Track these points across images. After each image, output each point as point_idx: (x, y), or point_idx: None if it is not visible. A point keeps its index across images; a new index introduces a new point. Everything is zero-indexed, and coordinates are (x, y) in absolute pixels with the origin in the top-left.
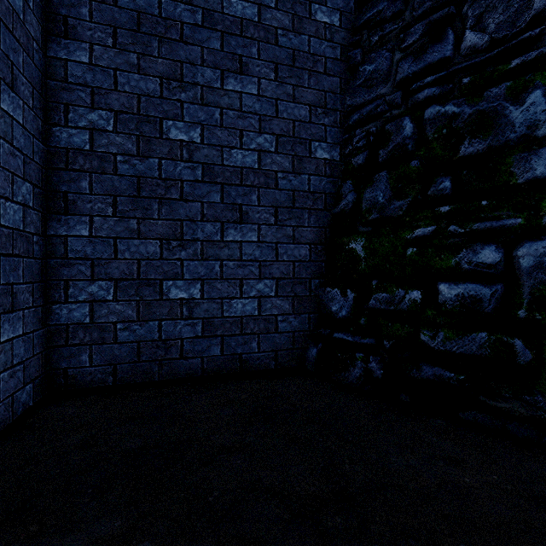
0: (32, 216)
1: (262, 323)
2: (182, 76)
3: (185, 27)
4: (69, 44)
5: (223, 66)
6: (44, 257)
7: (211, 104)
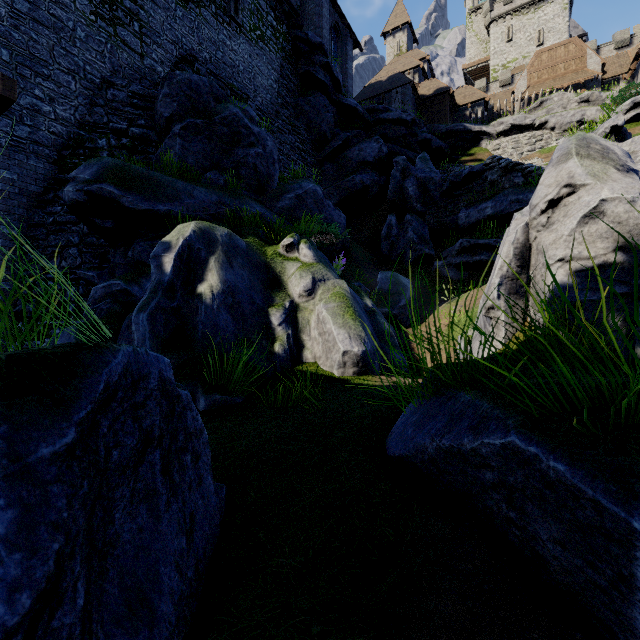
0: None
1: None
2: None
3: None
4: None
5: None
6: None
7: None
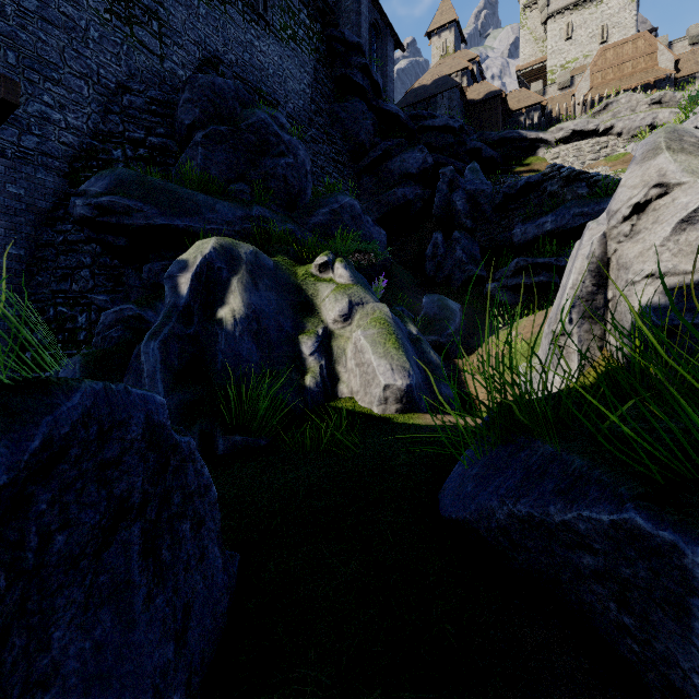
0: None
1: None
2: None
3: None
4: None
5: None
6: None
7: None
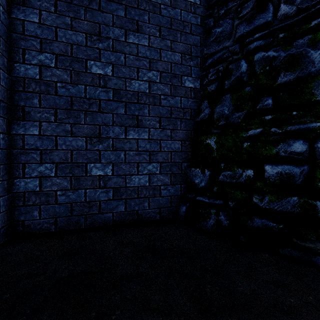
0: None
1: (151, 191)
2: (100, 32)
3: (102, 1)
4: (25, 10)
5: (126, 27)
6: (9, 148)
7: (118, 51)
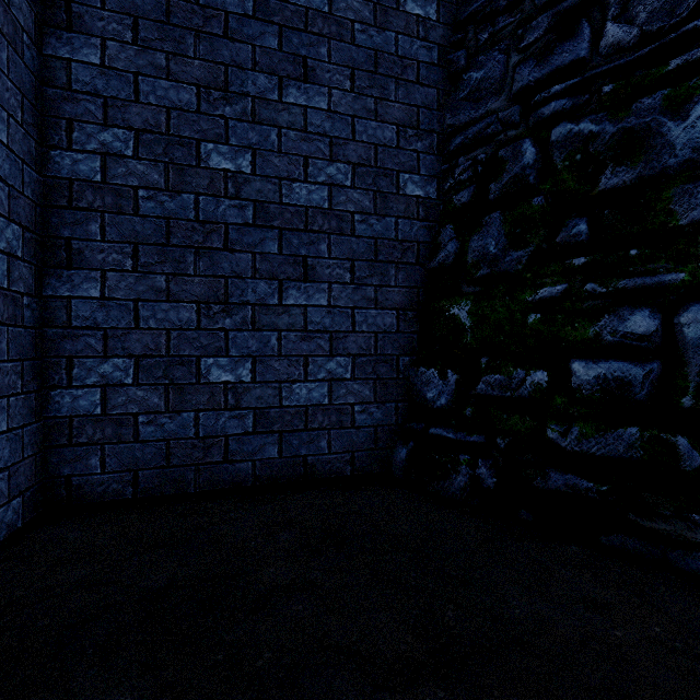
0: (22, 269)
1: (334, 415)
2: (227, 84)
3: (231, 18)
4: (73, 39)
5: (281, 72)
6: (39, 325)
7: (265, 122)
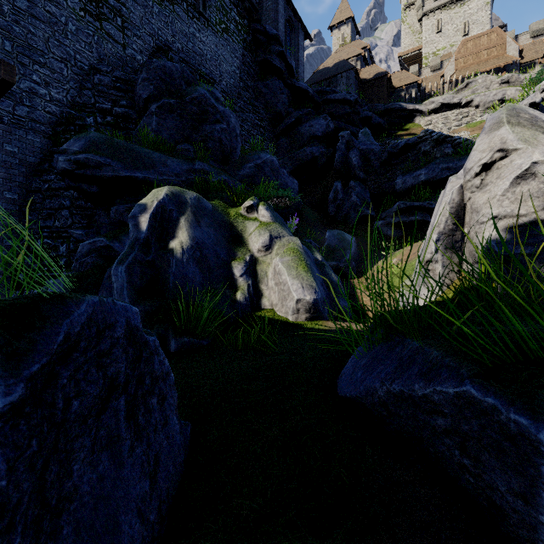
0: None
1: None
2: None
3: None
4: None
5: None
6: None
7: None
